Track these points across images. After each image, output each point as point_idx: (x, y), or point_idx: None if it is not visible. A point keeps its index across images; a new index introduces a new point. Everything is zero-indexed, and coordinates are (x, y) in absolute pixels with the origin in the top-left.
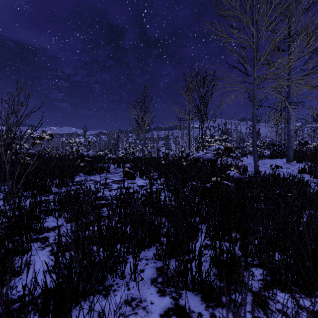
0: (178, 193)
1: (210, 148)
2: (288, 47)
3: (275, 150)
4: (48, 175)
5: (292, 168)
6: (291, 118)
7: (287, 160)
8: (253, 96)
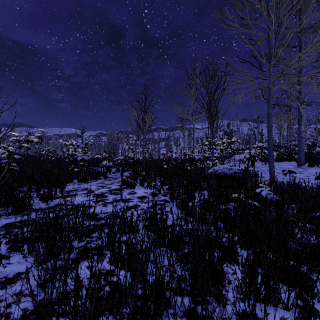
0: (186, 209)
1: (233, 158)
2: (299, 43)
3: (281, 153)
4: (36, 184)
5: (305, 173)
6: (302, 118)
7: (298, 163)
8: (269, 93)
